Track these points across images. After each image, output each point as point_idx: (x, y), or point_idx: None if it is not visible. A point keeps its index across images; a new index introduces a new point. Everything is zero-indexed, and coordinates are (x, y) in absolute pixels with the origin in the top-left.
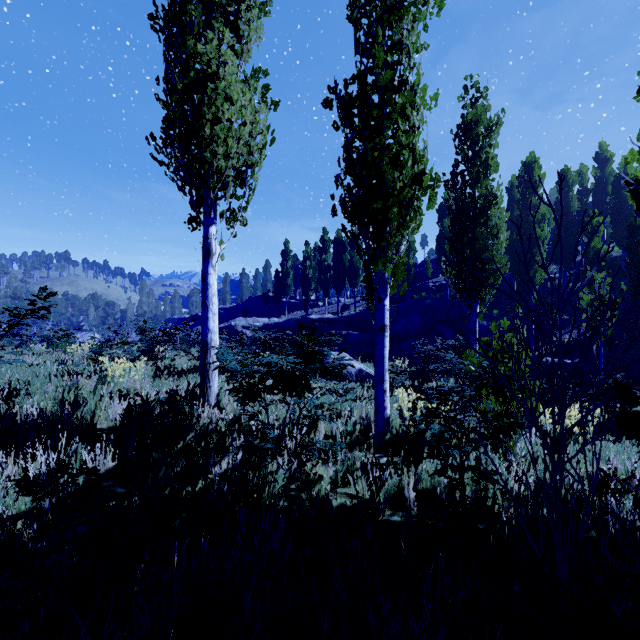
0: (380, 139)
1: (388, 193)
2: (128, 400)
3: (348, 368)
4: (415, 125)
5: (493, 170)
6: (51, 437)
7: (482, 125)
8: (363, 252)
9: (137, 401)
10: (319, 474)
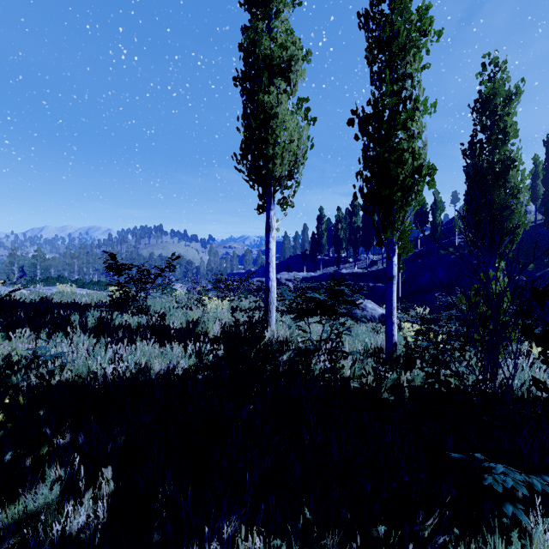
0: (389, 143)
1: (394, 183)
2: (222, 323)
3: (372, 312)
4: (414, 132)
5: (512, 136)
6: (190, 337)
7: (500, 97)
8: (376, 224)
9: (229, 322)
10: (342, 364)
